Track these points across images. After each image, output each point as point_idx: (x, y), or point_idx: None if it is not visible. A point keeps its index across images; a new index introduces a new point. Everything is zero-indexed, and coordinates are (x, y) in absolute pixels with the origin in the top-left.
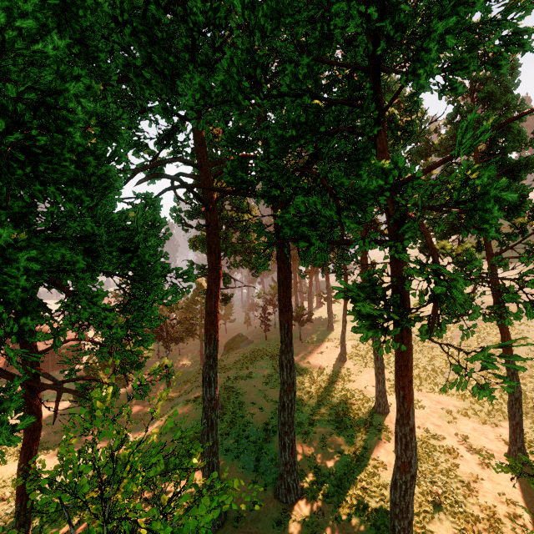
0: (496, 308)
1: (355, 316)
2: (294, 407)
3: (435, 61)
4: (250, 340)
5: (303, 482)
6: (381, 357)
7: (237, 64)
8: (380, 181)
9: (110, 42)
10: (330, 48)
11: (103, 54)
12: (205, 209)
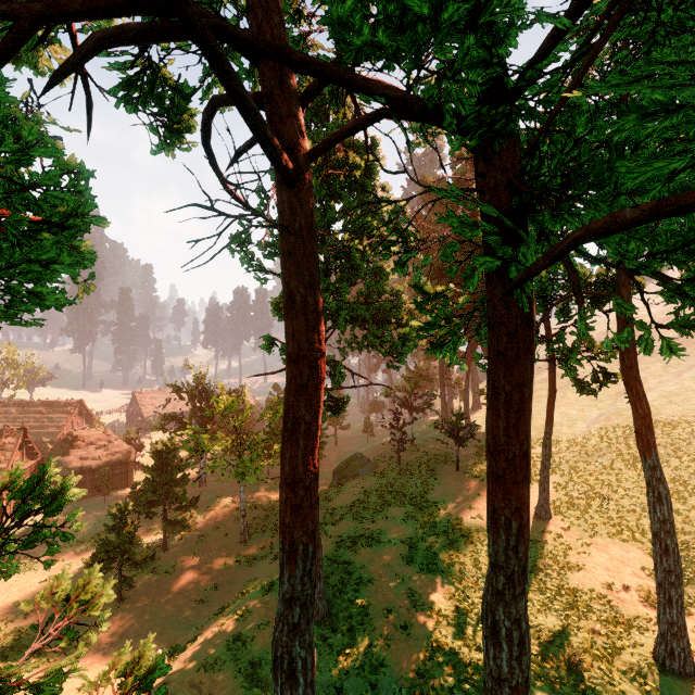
0: None
1: None
2: None
3: None
4: (374, 462)
5: None
6: (676, 549)
7: None
8: None
9: None
10: None
11: None
12: (277, 181)
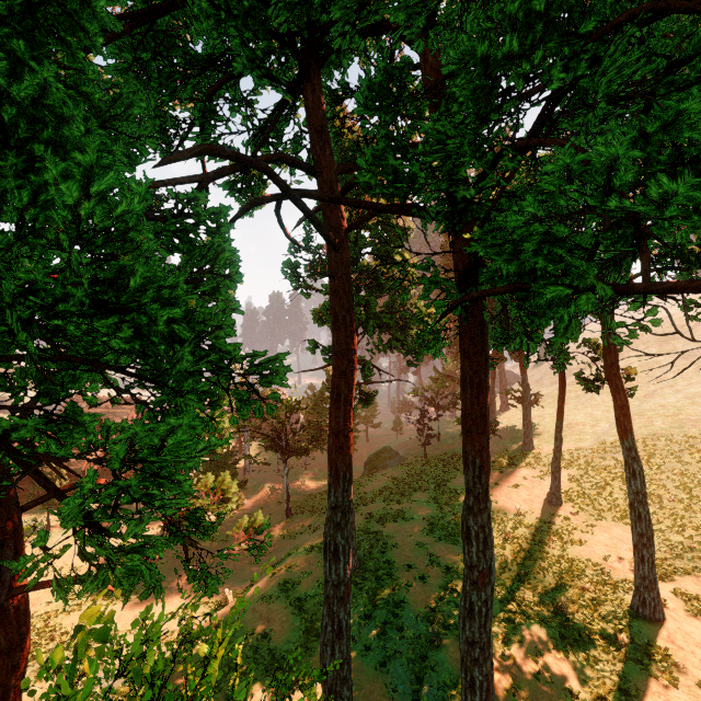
0: None
1: None
2: (490, 614)
3: None
4: (402, 456)
5: None
6: (647, 516)
7: None
8: None
9: None
10: None
11: None
12: (328, 246)
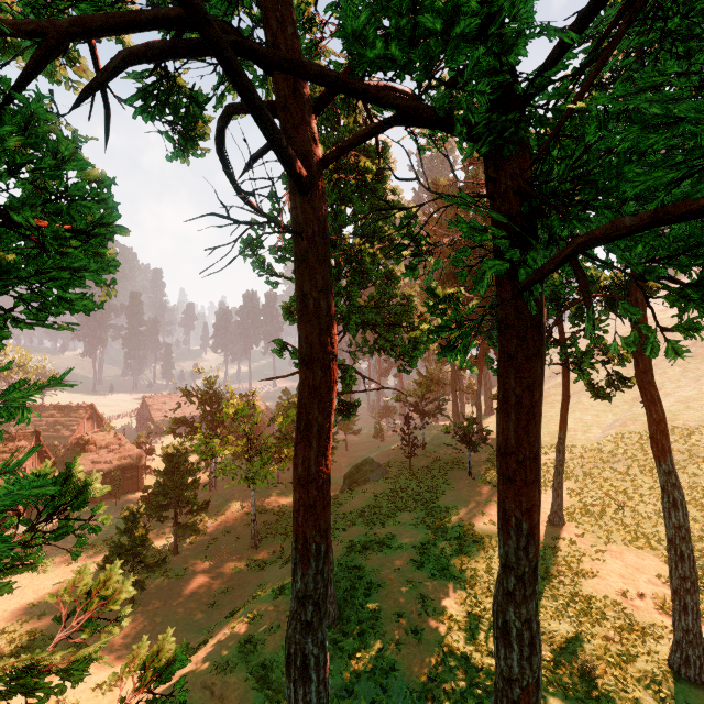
0: None
1: None
2: None
3: None
4: (385, 468)
5: None
6: (691, 555)
7: None
8: None
9: None
10: None
11: None
12: (290, 187)
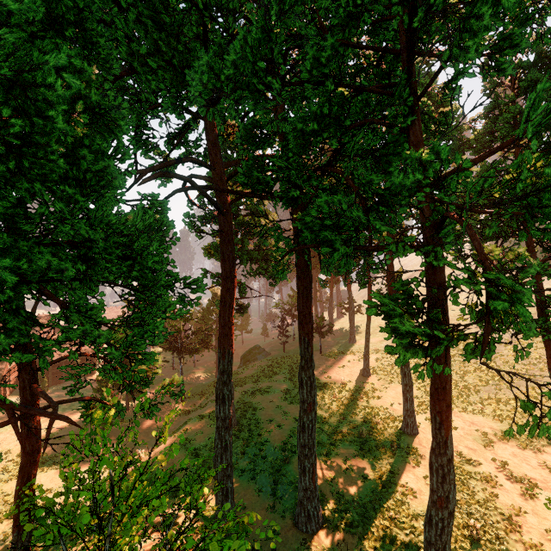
0: (541, 321)
1: (389, 334)
2: (314, 428)
3: (489, 27)
4: (268, 351)
5: (324, 509)
6: (409, 373)
7: (251, 43)
8: (418, 175)
9: (113, 29)
10: (357, 29)
11: (102, 38)
12: (219, 213)
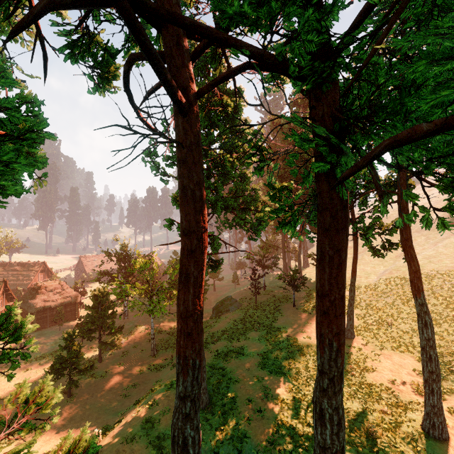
0: None
1: None
2: None
3: None
4: (239, 302)
5: None
6: (436, 357)
7: None
8: None
9: None
10: None
11: None
12: (174, 111)
